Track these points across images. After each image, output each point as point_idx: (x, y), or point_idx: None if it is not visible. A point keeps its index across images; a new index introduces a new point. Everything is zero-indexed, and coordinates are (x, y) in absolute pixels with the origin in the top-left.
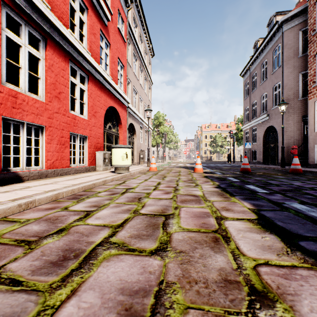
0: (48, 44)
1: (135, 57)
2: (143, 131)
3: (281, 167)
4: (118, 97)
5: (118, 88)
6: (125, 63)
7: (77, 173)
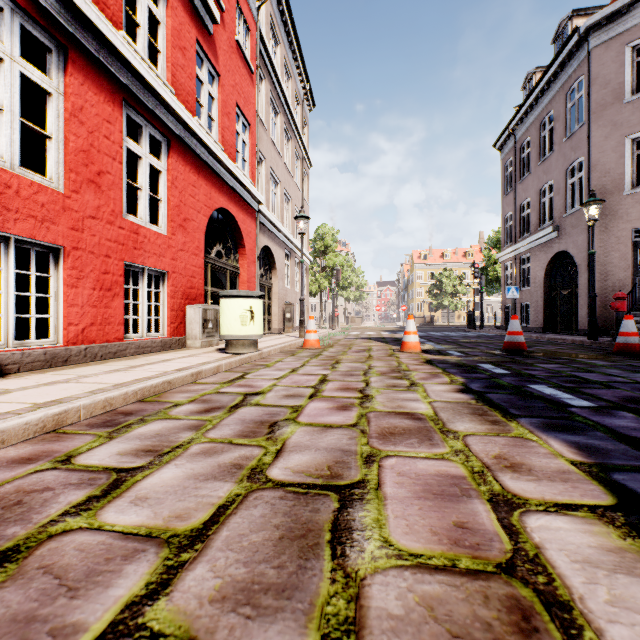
0: (70, 61)
1: (275, 107)
2: (291, 262)
3: (589, 340)
4: (236, 189)
5: (237, 170)
6: (252, 118)
7: (142, 353)
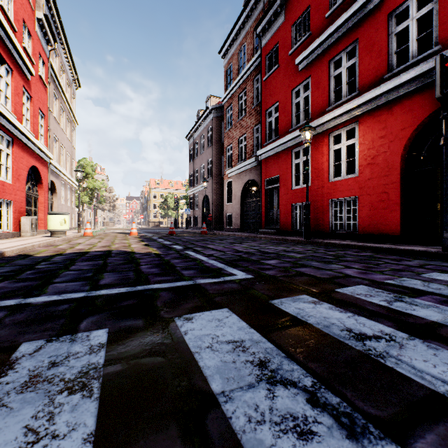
0: None
1: (56, 95)
2: (65, 188)
3: None
4: (40, 154)
5: (42, 146)
6: (46, 112)
7: (6, 238)
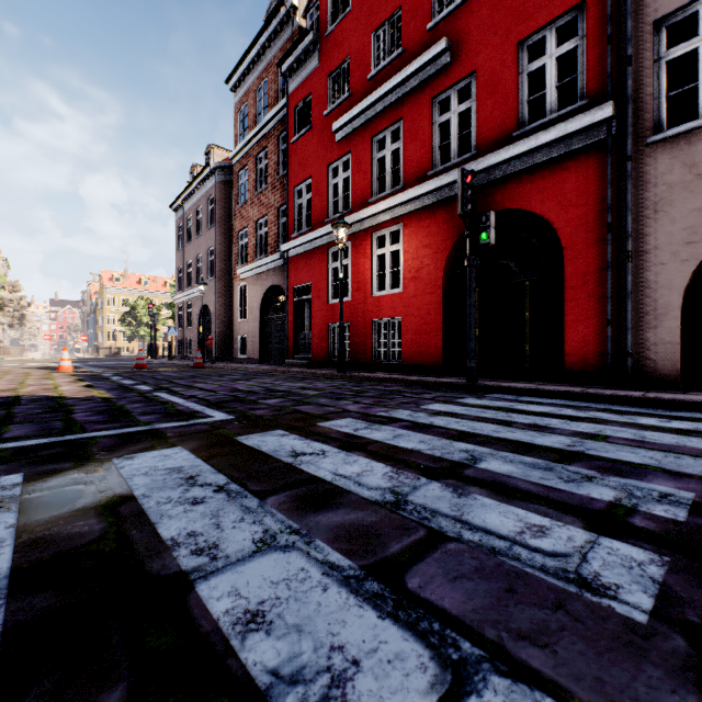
0: None
1: None
2: None
3: None
4: None
5: None
6: None
7: None
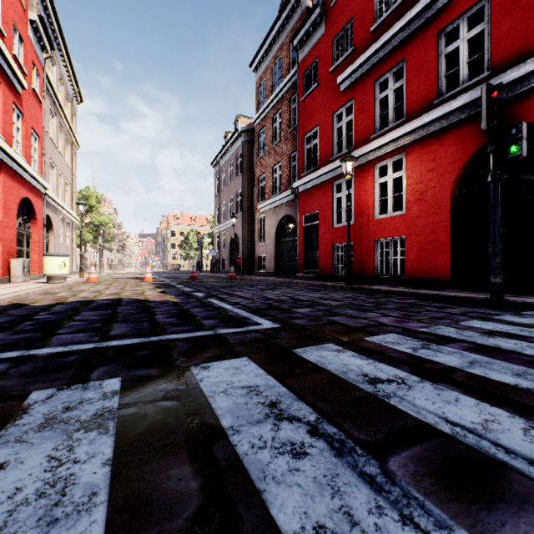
0: None
1: (53, 112)
2: (64, 224)
3: None
4: (33, 184)
5: (36, 174)
6: (41, 132)
7: None
